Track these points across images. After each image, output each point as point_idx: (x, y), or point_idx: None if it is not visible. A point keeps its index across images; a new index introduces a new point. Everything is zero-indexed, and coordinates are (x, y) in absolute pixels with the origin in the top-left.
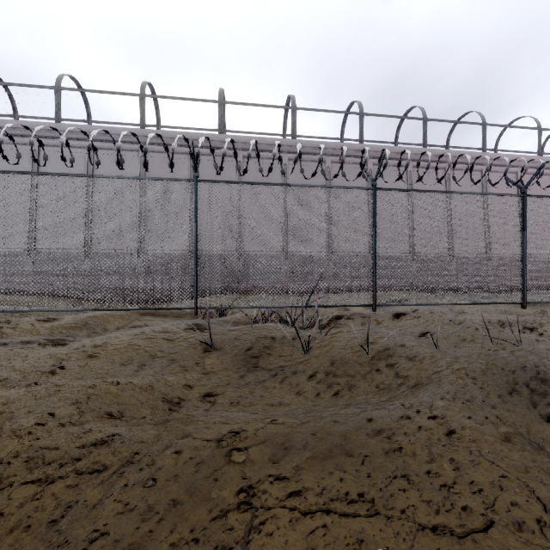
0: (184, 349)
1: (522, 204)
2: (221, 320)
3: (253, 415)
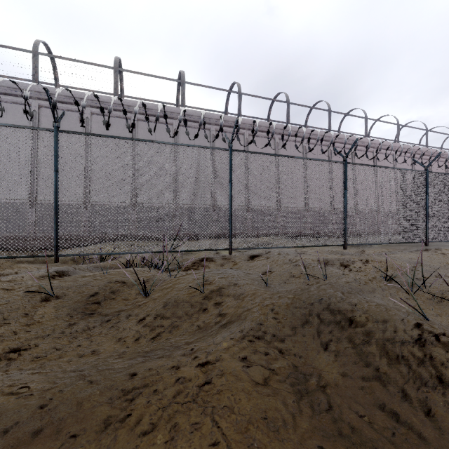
0: (18, 299)
1: (344, 169)
2: (93, 265)
3: (29, 376)
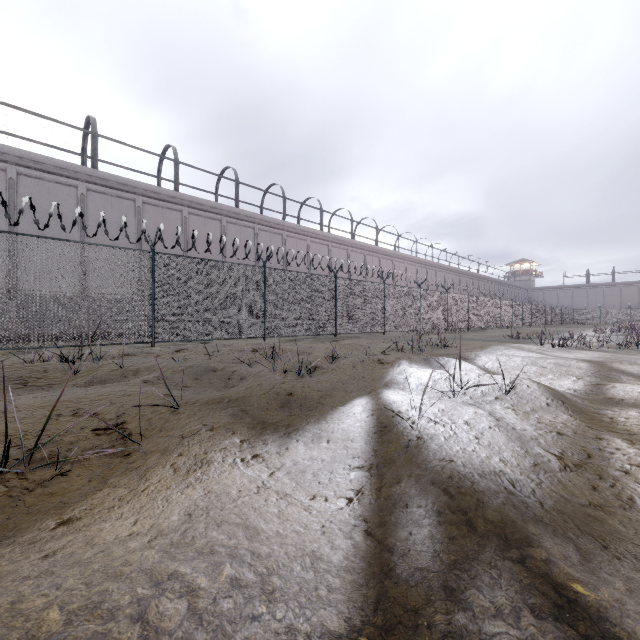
0: None
1: (264, 273)
2: None
3: None
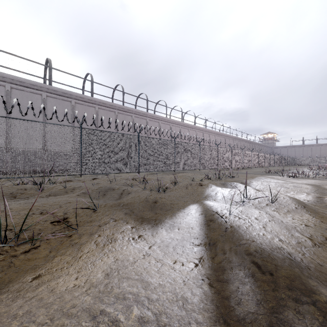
0: None
1: (138, 138)
2: None
3: None
